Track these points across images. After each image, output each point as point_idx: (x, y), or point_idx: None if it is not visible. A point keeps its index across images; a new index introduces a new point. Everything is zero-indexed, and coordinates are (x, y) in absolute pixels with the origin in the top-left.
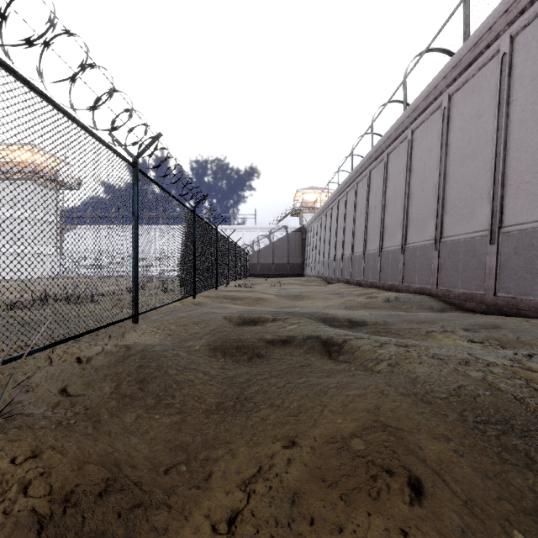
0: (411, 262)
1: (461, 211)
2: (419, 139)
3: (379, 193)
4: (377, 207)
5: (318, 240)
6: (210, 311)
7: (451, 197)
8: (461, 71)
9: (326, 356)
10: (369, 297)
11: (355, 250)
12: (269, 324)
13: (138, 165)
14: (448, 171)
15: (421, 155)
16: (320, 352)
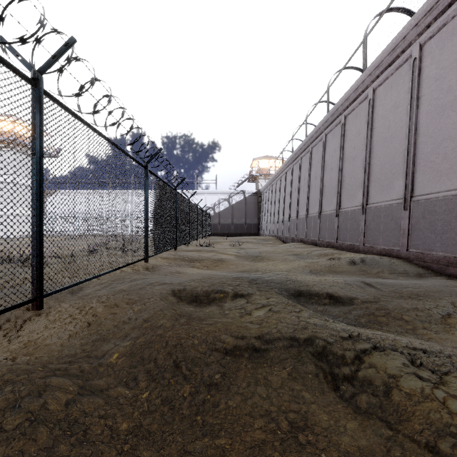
0: (374, 223)
1: (439, 166)
2: (382, 96)
3: (336, 156)
4: (334, 169)
5: (272, 203)
6: (158, 281)
7: (425, 152)
8: (437, 15)
9: (330, 389)
10: (331, 258)
11: (310, 211)
12: (228, 303)
13: (41, 83)
14: (420, 125)
15: (385, 113)
16: (317, 379)
